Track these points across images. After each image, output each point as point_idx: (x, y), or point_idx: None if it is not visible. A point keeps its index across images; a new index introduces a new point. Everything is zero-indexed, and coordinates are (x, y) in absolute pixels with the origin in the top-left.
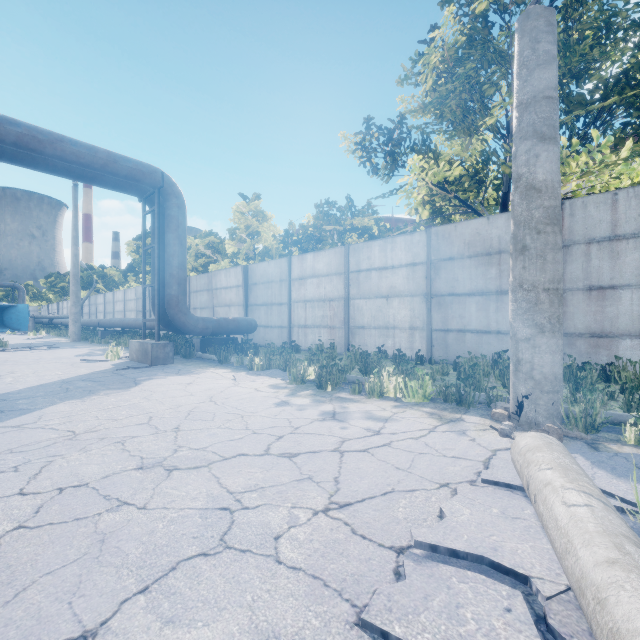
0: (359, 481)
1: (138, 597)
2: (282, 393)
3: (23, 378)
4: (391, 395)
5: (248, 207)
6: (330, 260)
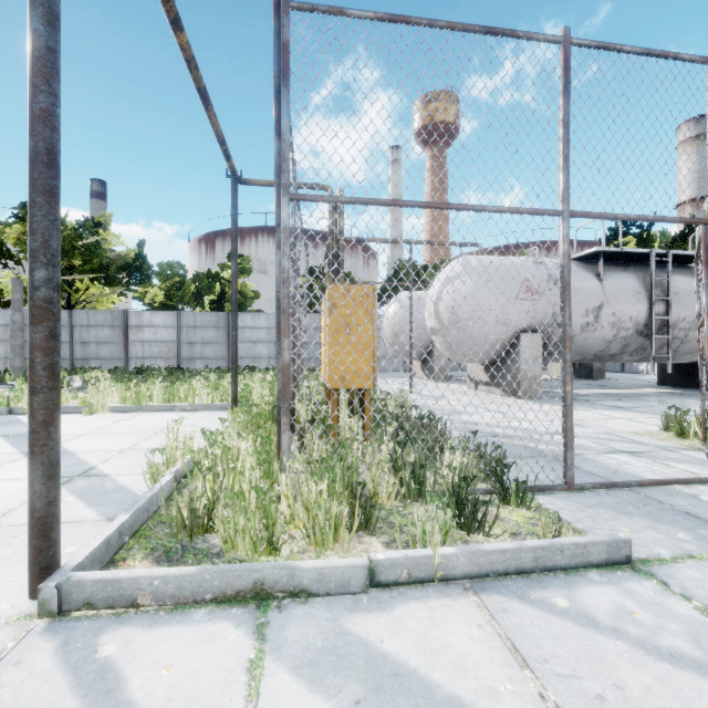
0: None
1: None
2: None
3: None
4: None
5: None
6: None
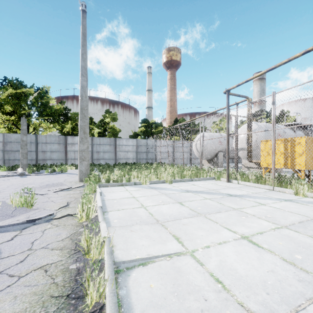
0: None
1: None
2: None
3: None
4: None
5: None
6: None
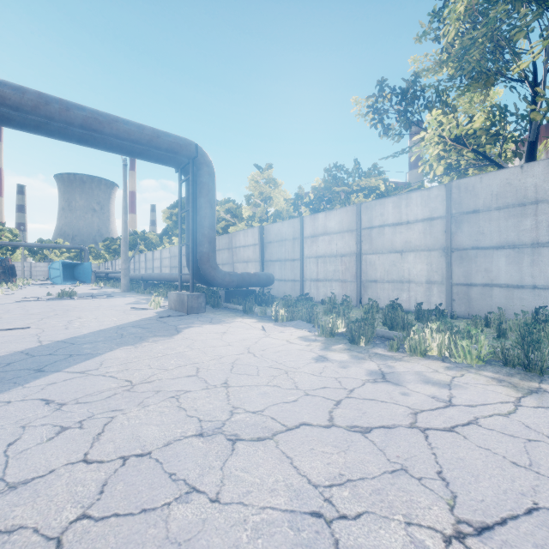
0: (475, 482)
1: None
2: (315, 346)
3: (87, 323)
4: (434, 353)
5: (262, 176)
6: (342, 218)
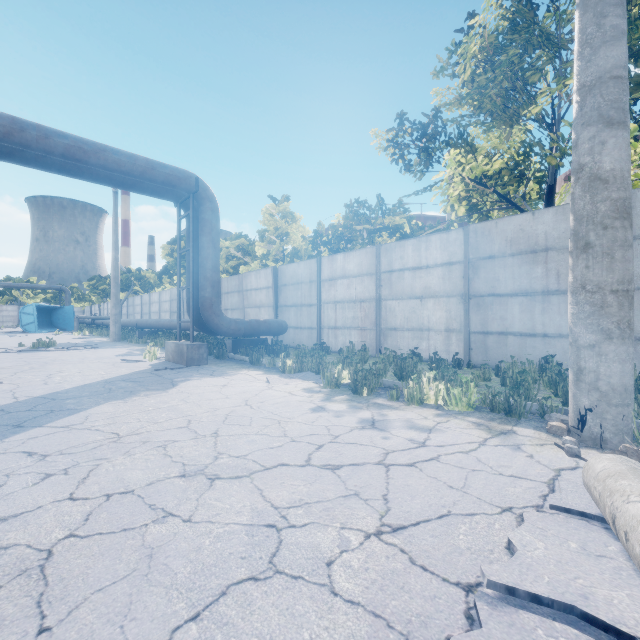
0: (410, 500)
1: (190, 625)
2: (317, 398)
3: (70, 377)
4: (431, 402)
5: (277, 209)
6: (361, 260)
